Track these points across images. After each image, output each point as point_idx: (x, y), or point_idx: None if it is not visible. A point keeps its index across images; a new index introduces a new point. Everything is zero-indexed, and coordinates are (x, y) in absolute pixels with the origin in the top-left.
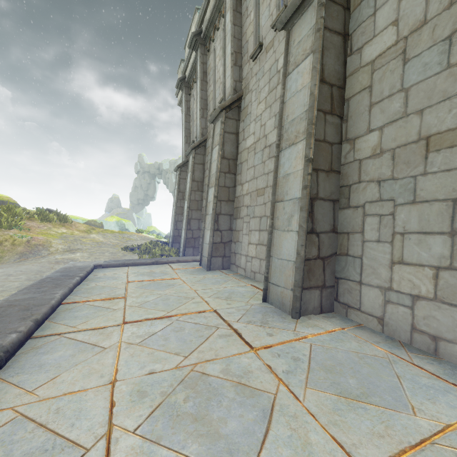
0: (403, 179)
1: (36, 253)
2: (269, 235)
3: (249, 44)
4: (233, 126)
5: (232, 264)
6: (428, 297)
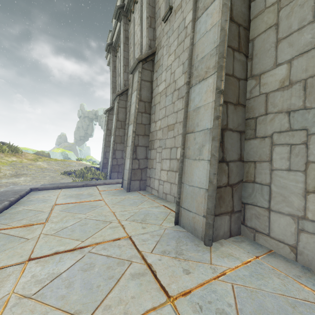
0: None
1: None
2: (180, 163)
3: (161, 10)
4: (148, 75)
5: (147, 186)
6: None
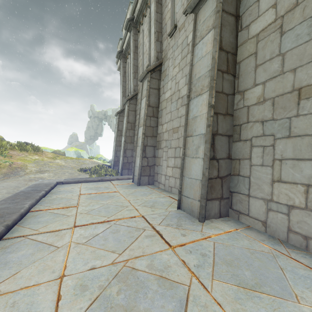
0: (281, 120)
1: (16, 174)
2: (182, 160)
3: (167, 26)
4: (156, 83)
5: (155, 181)
6: (300, 207)
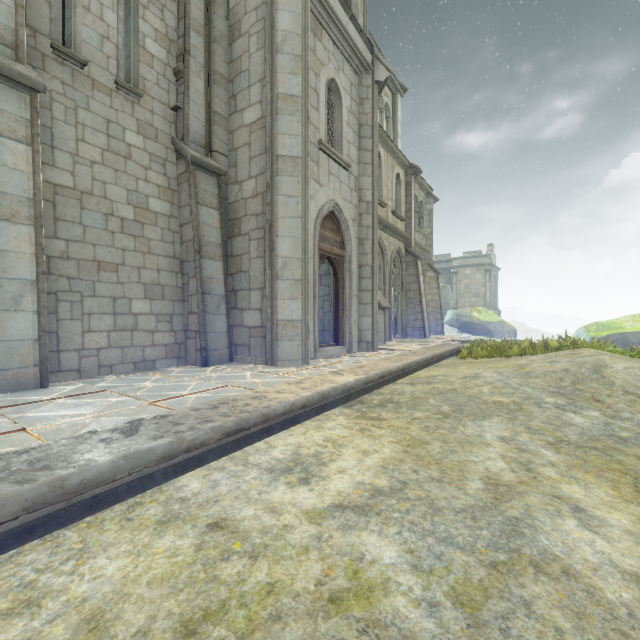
0: (87, 281)
1: None
2: None
3: None
4: None
5: None
6: (106, 347)
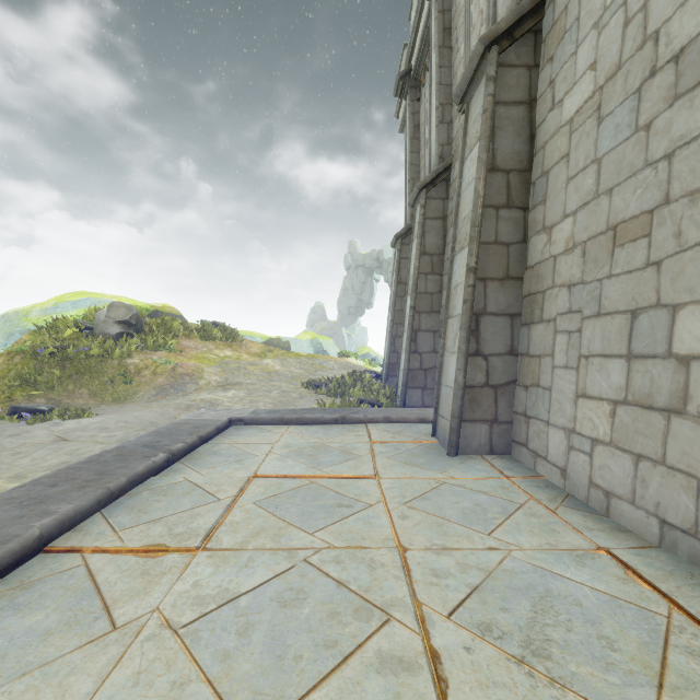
0: None
1: (180, 388)
2: None
3: None
4: (520, 83)
5: (517, 444)
6: None
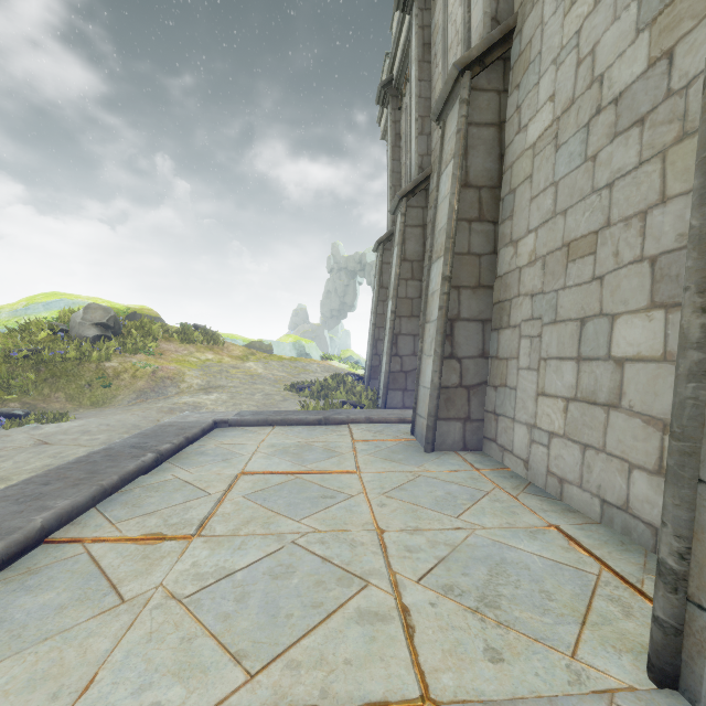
0: None
1: (160, 392)
2: (688, 382)
3: None
4: (491, 106)
5: (488, 440)
6: None
